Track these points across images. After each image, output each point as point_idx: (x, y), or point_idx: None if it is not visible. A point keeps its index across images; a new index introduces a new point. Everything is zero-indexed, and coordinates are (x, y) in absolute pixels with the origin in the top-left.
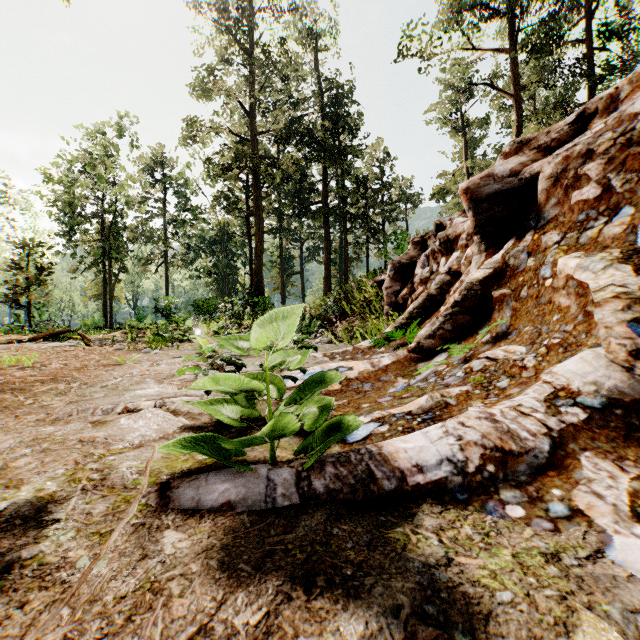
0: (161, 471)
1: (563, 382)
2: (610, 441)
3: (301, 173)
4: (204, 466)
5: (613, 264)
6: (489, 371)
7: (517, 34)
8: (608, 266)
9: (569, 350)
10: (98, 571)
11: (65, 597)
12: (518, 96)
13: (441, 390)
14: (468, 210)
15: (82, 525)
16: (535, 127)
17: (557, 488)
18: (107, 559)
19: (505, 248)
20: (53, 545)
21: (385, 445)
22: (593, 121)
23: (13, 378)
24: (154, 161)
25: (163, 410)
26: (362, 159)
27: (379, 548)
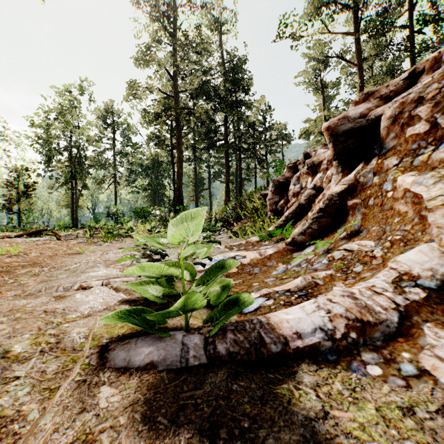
0: (102, 336)
1: (406, 268)
2: None
3: (209, 119)
4: (135, 332)
5: (441, 180)
6: (347, 259)
7: (360, 22)
8: (437, 181)
9: (408, 244)
10: (44, 423)
11: None
12: (361, 65)
13: (311, 273)
14: (329, 143)
15: (37, 382)
16: (373, 87)
17: (406, 352)
18: (53, 412)
19: (356, 170)
20: (11, 400)
21: (272, 316)
22: (421, 77)
23: (3, 263)
24: (107, 111)
25: (108, 287)
26: (251, 110)
27: (269, 402)
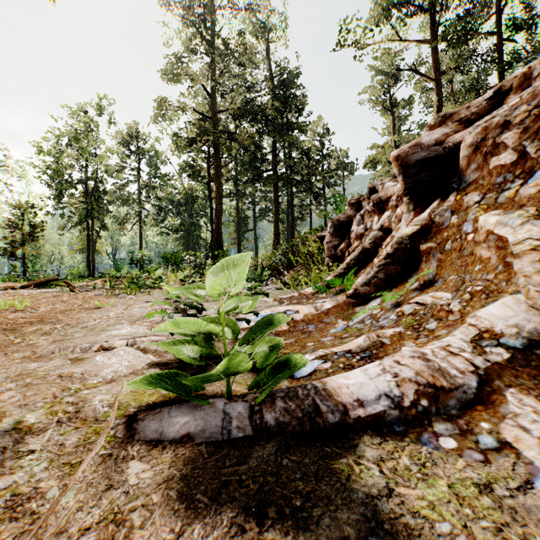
0: (129, 404)
1: (487, 325)
2: (532, 378)
3: (254, 146)
4: (168, 399)
5: (529, 220)
6: (419, 314)
7: (437, 27)
8: (525, 222)
9: (491, 296)
10: (66, 502)
11: (32, 530)
12: (438, 80)
13: (377, 331)
14: (398, 175)
15: (55, 456)
16: (453, 106)
17: (485, 421)
18: (75, 489)
19: (431, 207)
20: (27, 476)
21: (329, 381)
22: (508, 97)
23: (6, 320)
24: (130, 135)
25: (134, 348)
26: (306, 134)
27: (325, 479)
